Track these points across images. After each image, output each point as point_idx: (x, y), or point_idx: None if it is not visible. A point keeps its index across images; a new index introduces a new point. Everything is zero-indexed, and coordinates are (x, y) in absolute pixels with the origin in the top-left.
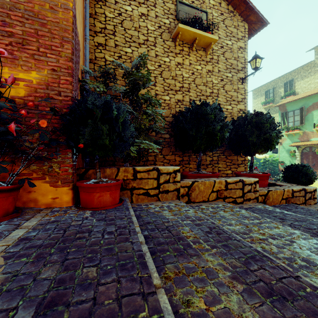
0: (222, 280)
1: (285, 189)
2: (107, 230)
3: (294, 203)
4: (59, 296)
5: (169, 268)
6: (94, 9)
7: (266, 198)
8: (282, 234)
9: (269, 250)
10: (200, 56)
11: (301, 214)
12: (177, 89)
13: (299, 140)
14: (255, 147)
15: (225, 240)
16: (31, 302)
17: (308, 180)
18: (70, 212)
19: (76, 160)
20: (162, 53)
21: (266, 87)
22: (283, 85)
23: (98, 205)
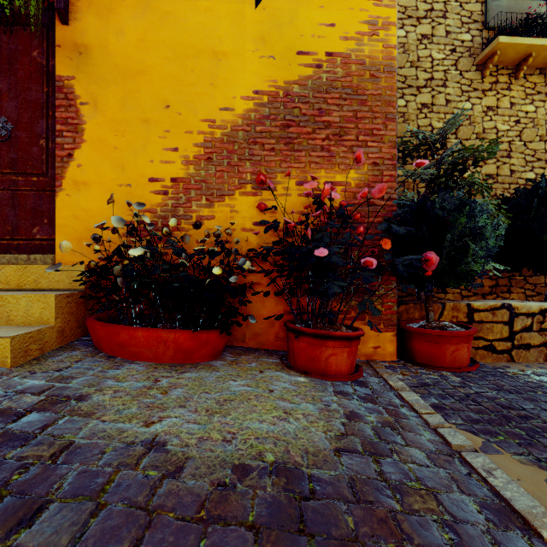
0: None
1: None
2: None
3: None
4: None
5: None
6: None
7: None
8: None
9: None
10: (532, 86)
11: None
12: (485, 156)
13: None
14: None
15: None
16: None
17: None
18: (417, 371)
19: None
20: (457, 96)
21: None
22: None
23: (452, 364)
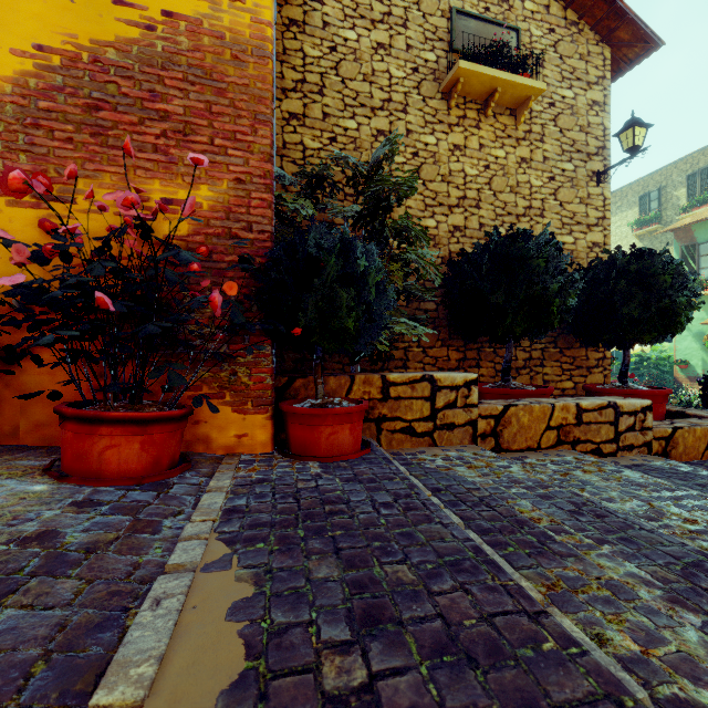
0: (651, 605)
1: None
2: (378, 500)
3: None
4: (375, 609)
5: (528, 576)
6: (282, 42)
7: (668, 444)
8: None
9: None
10: (503, 128)
11: None
12: (452, 203)
13: None
14: (637, 330)
15: (620, 529)
16: (332, 615)
17: None
18: (279, 464)
19: None
20: (420, 126)
21: (642, 186)
22: (686, 181)
23: (329, 452)
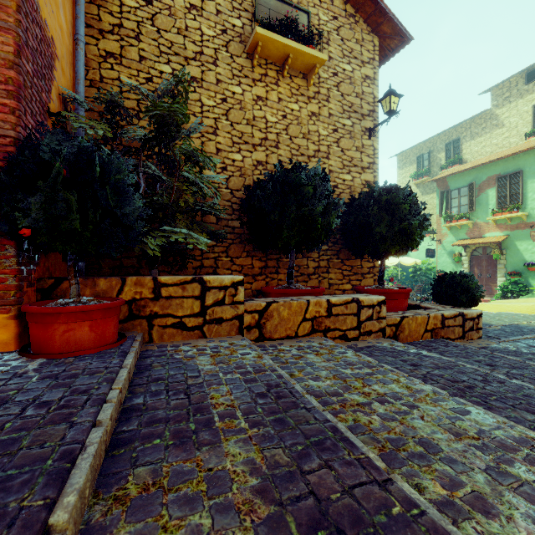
0: (234, 499)
1: (431, 314)
2: (42, 399)
3: (445, 338)
4: None
5: (139, 474)
6: None
7: (398, 329)
8: (401, 393)
9: (366, 425)
10: (297, 87)
11: (452, 357)
12: (255, 143)
13: (468, 236)
14: (386, 244)
15: (285, 409)
16: None
17: (470, 299)
18: (0, 363)
19: (34, 262)
20: (228, 78)
21: (418, 149)
22: (445, 148)
23: (64, 349)
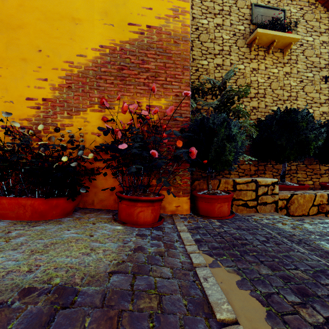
0: None
1: None
2: (259, 239)
3: None
4: (301, 289)
5: None
6: None
7: None
8: None
9: None
10: (276, 58)
11: None
12: (252, 96)
13: None
14: None
15: None
16: (284, 291)
17: None
18: (198, 219)
19: None
20: (236, 61)
21: None
22: None
23: (219, 215)
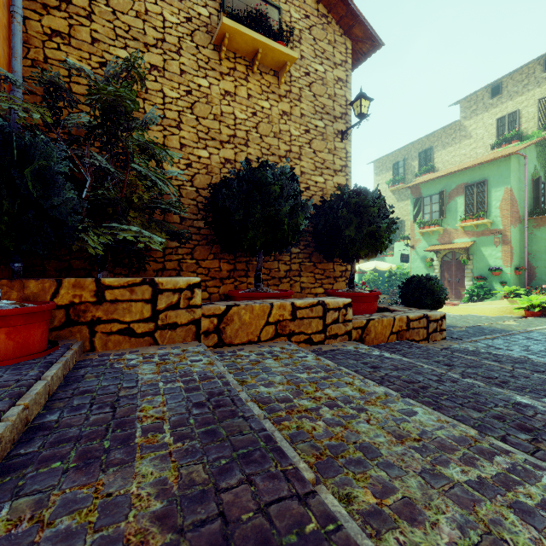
0: (126, 529)
1: (397, 316)
2: None
3: (410, 340)
4: None
5: (17, 507)
6: None
7: (364, 332)
8: (352, 396)
9: (309, 432)
10: (268, 84)
11: (413, 358)
12: (223, 139)
13: (439, 242)
14: (355, 247)
15: (220, 419)
16: None
17: (435, 302)
18: None
19: None
20: (193, 69)
21: (394, 157)
22: (418, 156)
23: None
